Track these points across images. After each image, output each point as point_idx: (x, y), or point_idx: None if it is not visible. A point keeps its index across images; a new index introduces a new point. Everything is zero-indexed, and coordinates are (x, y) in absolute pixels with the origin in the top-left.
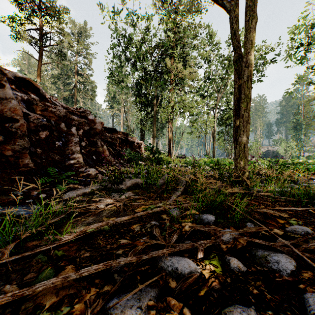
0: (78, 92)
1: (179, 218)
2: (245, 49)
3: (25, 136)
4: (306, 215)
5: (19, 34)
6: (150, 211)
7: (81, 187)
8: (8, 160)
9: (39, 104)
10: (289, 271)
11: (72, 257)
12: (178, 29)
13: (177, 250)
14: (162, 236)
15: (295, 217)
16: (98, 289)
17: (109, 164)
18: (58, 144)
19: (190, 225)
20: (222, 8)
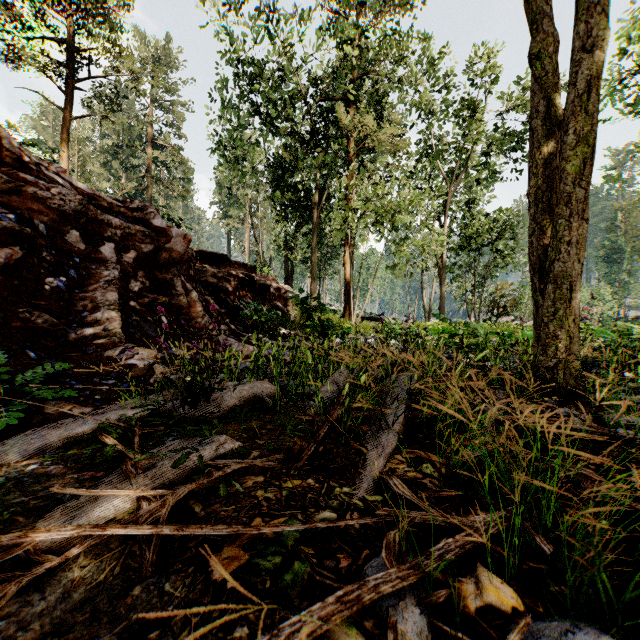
0: (153, 183)
1: None
2: (578, 0)
3: None
4: None
5: (19, 50)
6: None
7: (84, 410)
8: None
9: None
10: None
11: None
12: (366, 42)
13: None
14: None
15: None
16: None
17: (203, 336)
18: (54, 285)
19: None
20: None
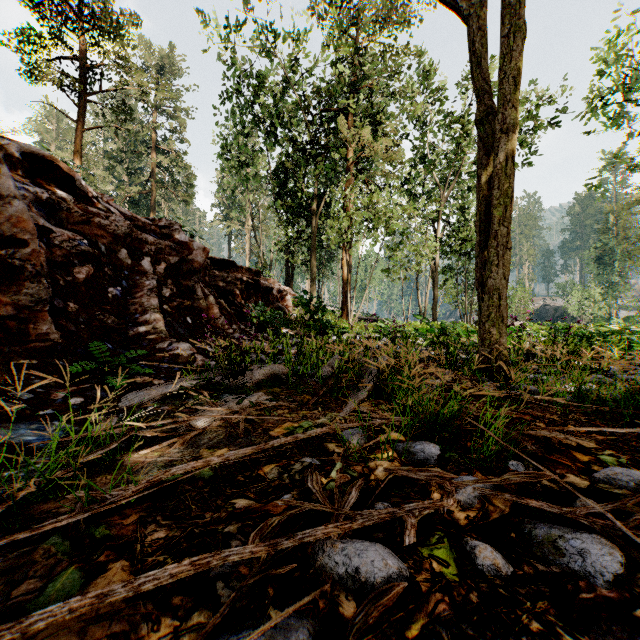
0: (157, 188)
1: (363, 451)
2: (501, 96)
3: (42, 275)
4: (634, 443)
5: (37, 68)
6: (301, 436)
7: (160, 382)
8: (5, 325)
9: (73, 209)
10: (609, 576)
11: (125, 540)
12: (362, 59)
13: (359, 525)
14: (326, 492)
15: (610, 448)
16: (178, 619)
17: (220, 334)
18: (114, 294)
19: (386, 466)
20: (453, 10)
